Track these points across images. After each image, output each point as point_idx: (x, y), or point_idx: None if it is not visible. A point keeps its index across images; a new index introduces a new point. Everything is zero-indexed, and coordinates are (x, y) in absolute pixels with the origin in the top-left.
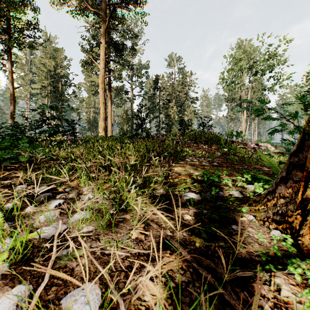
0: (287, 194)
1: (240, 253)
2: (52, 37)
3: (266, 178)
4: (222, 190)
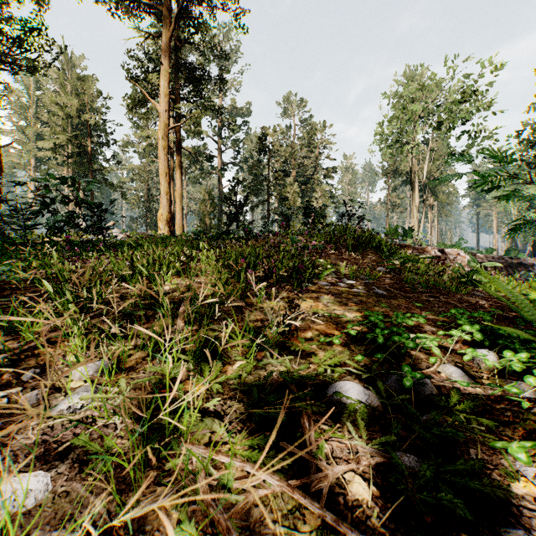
0: None
1: None
2: (75, 57)
3: (521, 335)
4: (419, 366)
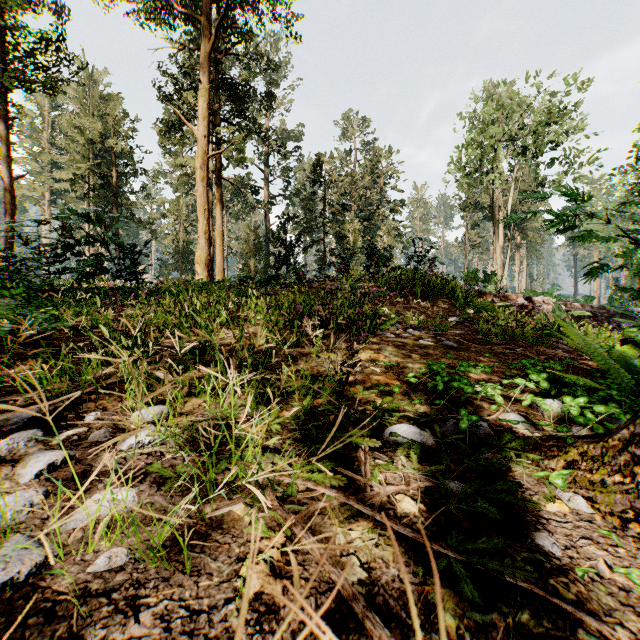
0: None
1: None
2: (97, 72)
3: (587, 382)
4: (480, 414)
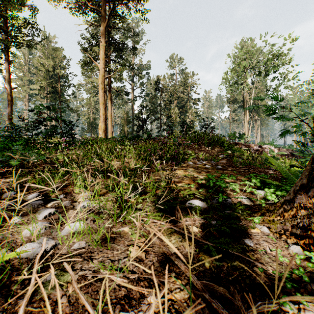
0: (310, 205)
1: (259, 277)
2: (51, 37)
3: (276, 183)
4: (229, 196)
